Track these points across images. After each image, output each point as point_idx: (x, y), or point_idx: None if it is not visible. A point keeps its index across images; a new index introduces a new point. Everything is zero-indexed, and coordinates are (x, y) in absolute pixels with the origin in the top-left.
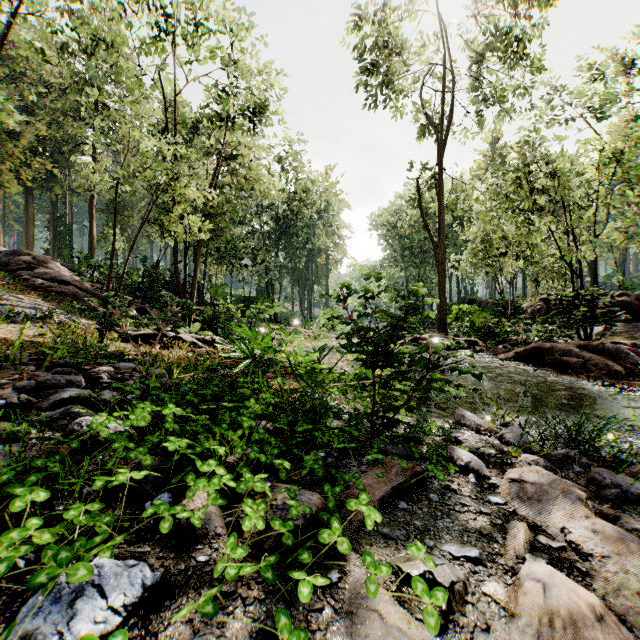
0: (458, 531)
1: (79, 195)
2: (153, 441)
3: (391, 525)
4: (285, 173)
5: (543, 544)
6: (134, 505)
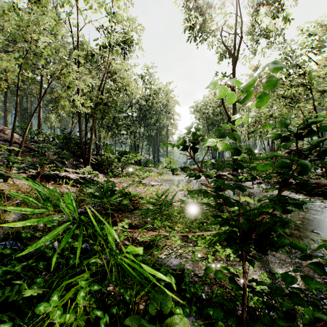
0: None
1: (35, 97)
2: None
3: None
4: (144, 84)
5: None
6: None
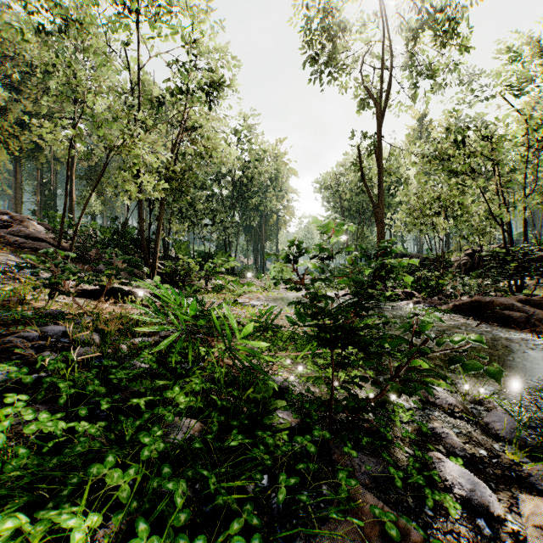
0: None
1: (62, 164)
2: None
3: None
4: (240, 144)
5: None
6: None
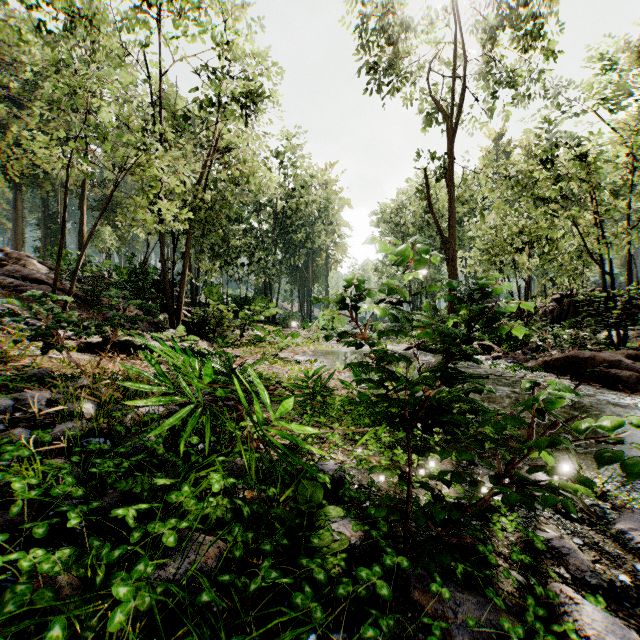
0: None
1: (72, 192)
2: None
3: None
4: (283, 168)
5: None
6: None
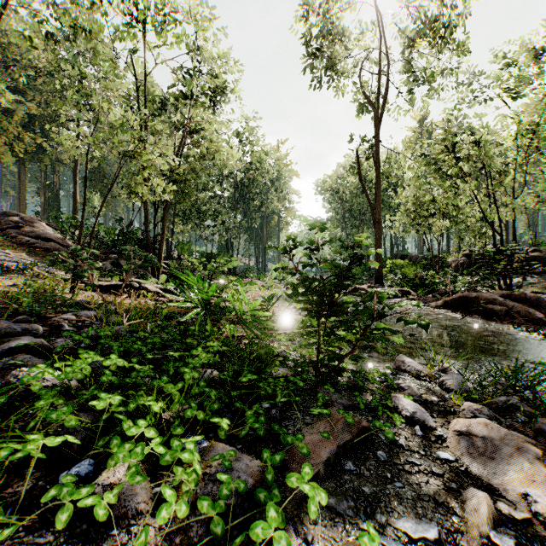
0: (411, 499)
1: (65, 165)
2: (82, 398)
3: (337, 493)
4: (242, 146)
5: (505, 515)
6: (51, 474)
